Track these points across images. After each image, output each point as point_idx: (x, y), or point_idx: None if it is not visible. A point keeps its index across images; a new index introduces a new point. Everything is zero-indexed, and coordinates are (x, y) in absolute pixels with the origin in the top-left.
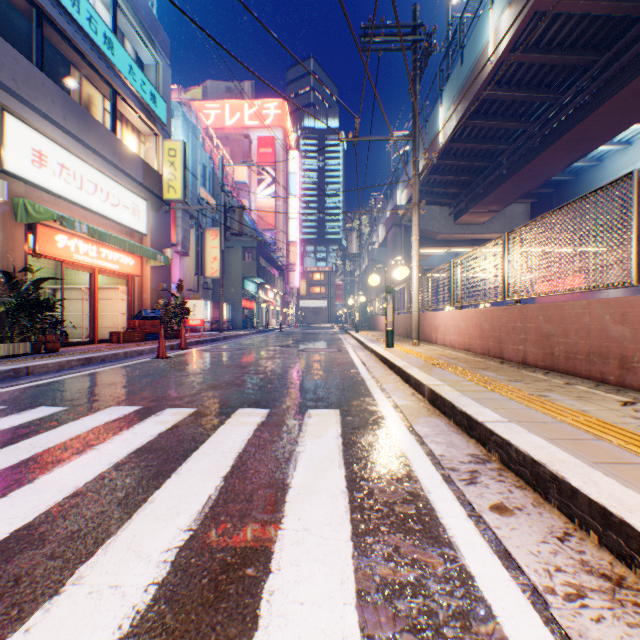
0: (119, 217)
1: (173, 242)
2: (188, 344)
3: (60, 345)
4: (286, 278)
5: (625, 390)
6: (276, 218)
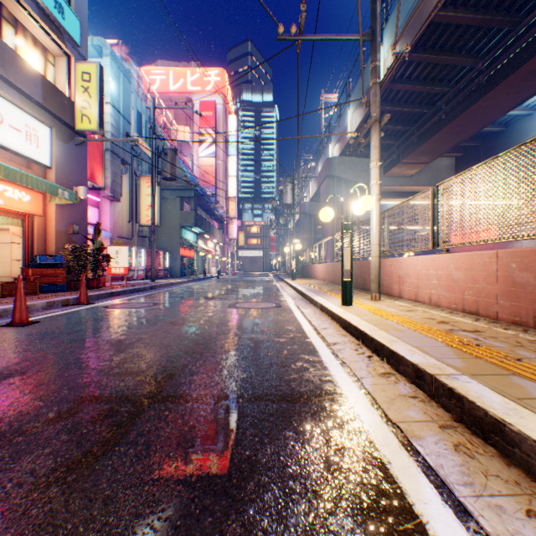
0: (1, 138)
1: (100, 185)
2: (95, 297)
3: None
4: (225, 230)
5: None
6: (216, 175)
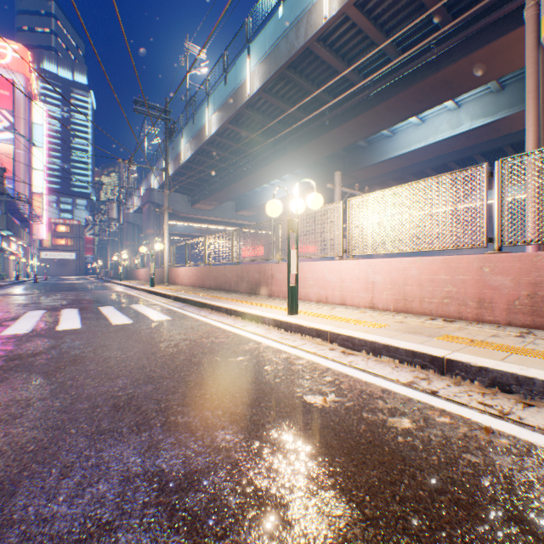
0: None
1: None
2: None
3: None
4: (32, 230)
5: (230, 292)
6: (16, 166)
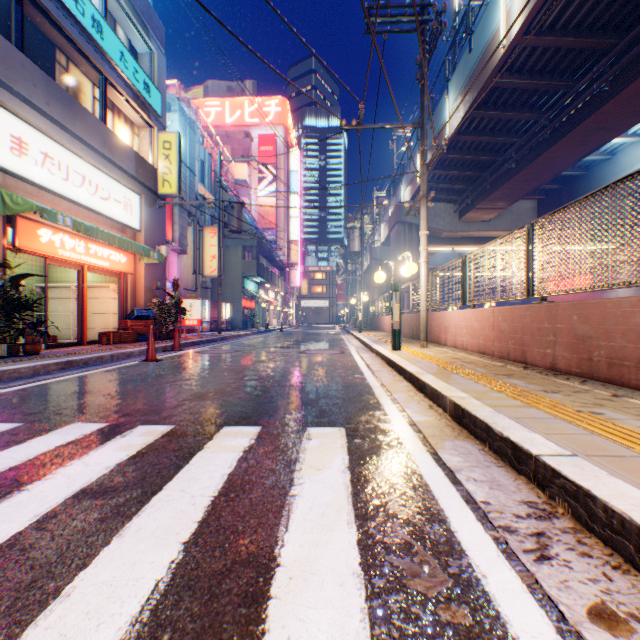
0: (109, 211)
1: (170, 239)
2: (182, 345)
3: (41, 347)
4: (287, 277)
5: None
6: (277, 217)
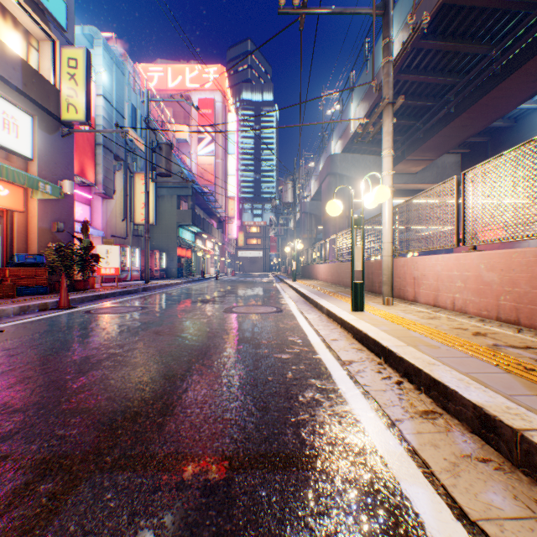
0: None
1: (91, 181)
2: (79, 300)
3: None
4: (224, 229)
5: None
6: (215, 174)
